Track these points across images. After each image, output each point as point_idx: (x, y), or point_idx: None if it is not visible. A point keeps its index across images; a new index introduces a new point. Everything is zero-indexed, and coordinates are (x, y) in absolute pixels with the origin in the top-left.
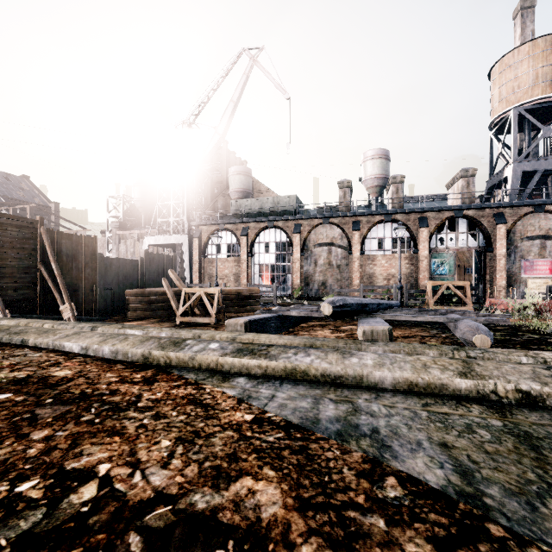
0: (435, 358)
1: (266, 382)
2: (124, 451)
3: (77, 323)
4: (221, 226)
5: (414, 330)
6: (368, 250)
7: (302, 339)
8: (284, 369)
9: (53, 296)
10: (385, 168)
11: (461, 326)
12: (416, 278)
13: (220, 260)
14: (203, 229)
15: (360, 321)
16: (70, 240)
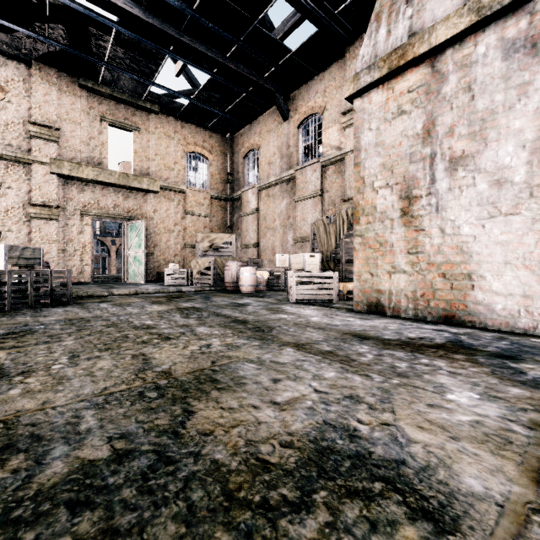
0: None
1: None
2: None
3: None
4: None
5: None
6: None
7: None
8: None
9: None
10: None
11: None
12: None
13: None
14: None
15: None
16: None
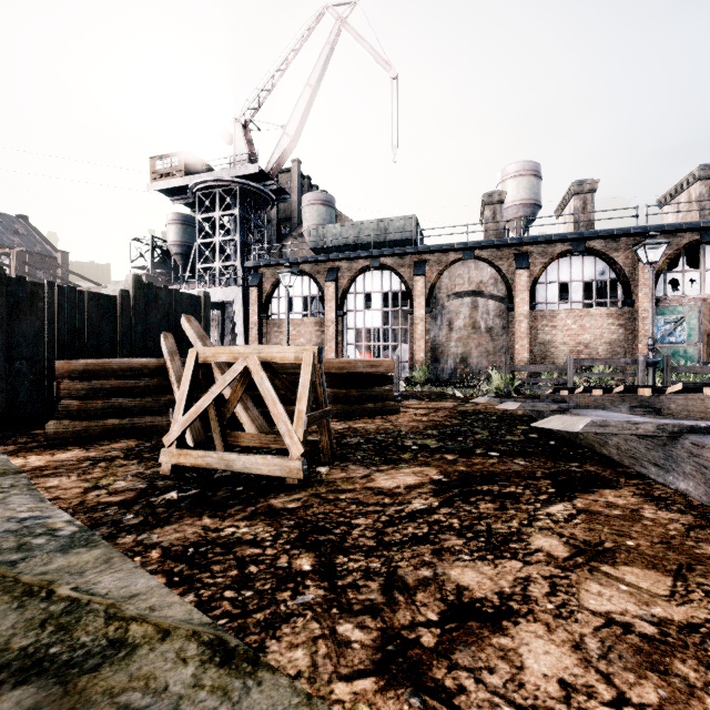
0: None
1: None
2: None
3: None
4: (293, 267)
5: None
6: (541, 303)
7: None
8: None
9: None
10: (536, 190)
11: None
12: (629, 348)
13: (292, 323)
14: (264, 274)
15: None
16: None
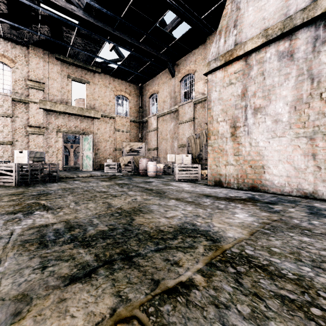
0: None
1: None
2: None
3: None
4: None
5: None
6: None
7: None
8: None
9: None
10: None
11: None
12: None
13: None
14: None
15: None
16: None
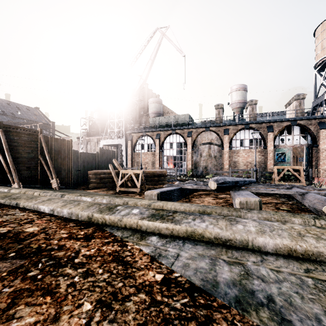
0: (305, 227)
1: (172, 241)
2: (49, 315)
3: (53, 191)
4: (144, 133)
5: (268, 198)
6: (234, 147)
7: (196, 206)
8: (185, 232)
9: (47, 174)
10: (244, 96)
11: (310, 198)
12: (265, 164)
13: (143, 154)
14: (133, 135)
15: (236, 193)
16: (57, 142)
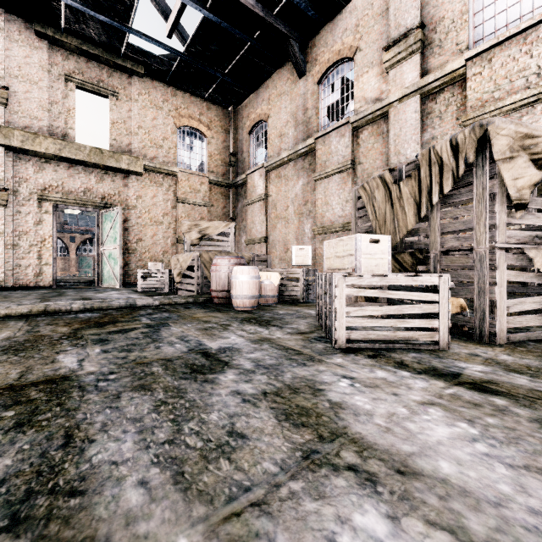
0: None
1: None
2: None
3: None
4: None
5: None
6: None
7: None
8: None
9: None
10: None
11: None
12: (69, 270)
13: None
14: None
15: None
16: None
